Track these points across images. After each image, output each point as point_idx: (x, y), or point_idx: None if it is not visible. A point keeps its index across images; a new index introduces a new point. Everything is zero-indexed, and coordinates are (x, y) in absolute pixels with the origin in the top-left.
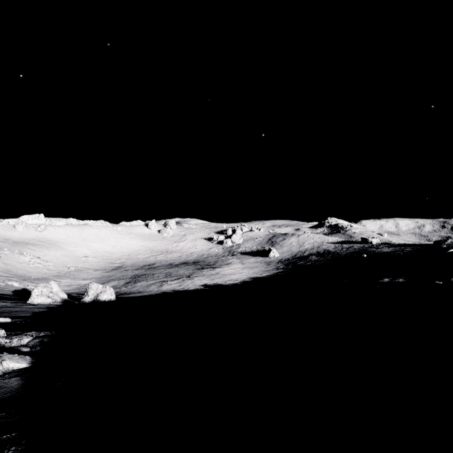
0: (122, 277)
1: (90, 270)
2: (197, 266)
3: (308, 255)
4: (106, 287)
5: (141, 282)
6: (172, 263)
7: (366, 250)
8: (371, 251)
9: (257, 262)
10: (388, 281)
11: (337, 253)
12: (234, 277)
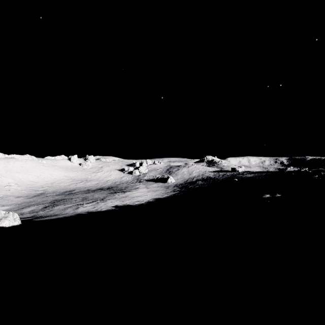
0: (42, 202)
1: (11, 197)
2: (110, 191)
3: (196, 180)
4: (9, 213)
5: (58, 206)
6: (89, 189)
7: (236, 176)
8: (240, 177)
9: (159, 187)
10: (271, 196)
11: (216, 178)
12: (141, 199)
